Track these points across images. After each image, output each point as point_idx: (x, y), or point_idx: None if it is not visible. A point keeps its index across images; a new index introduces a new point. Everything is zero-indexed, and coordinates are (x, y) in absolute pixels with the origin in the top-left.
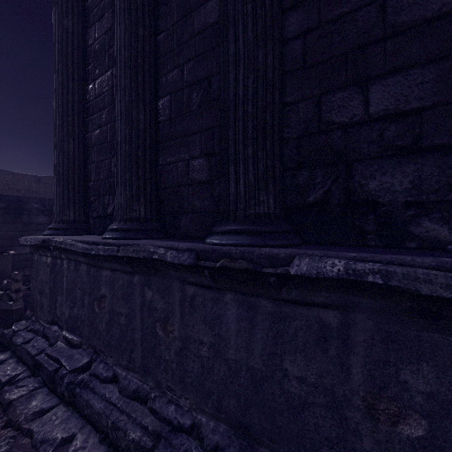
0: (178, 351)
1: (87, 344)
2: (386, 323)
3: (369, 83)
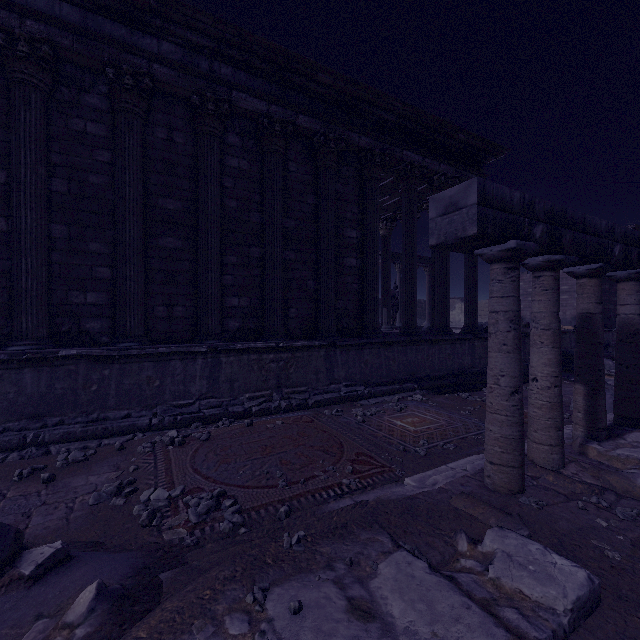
0: None
1: None
2: (89, 365)
3: (87, 292)
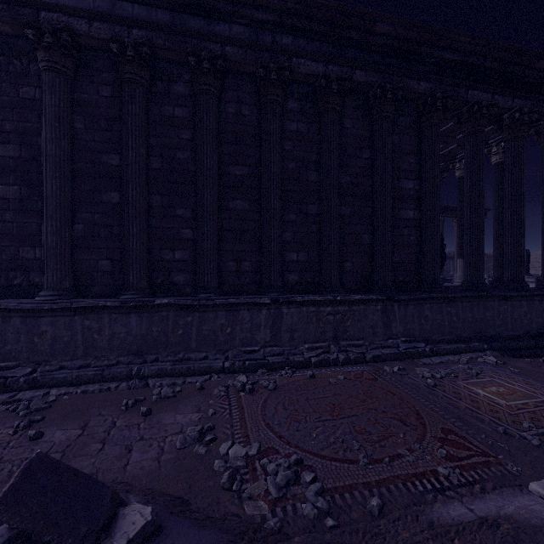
0: (108, 340)
1: (28, 362)
2: (176, 312)
3: (175, 250)
